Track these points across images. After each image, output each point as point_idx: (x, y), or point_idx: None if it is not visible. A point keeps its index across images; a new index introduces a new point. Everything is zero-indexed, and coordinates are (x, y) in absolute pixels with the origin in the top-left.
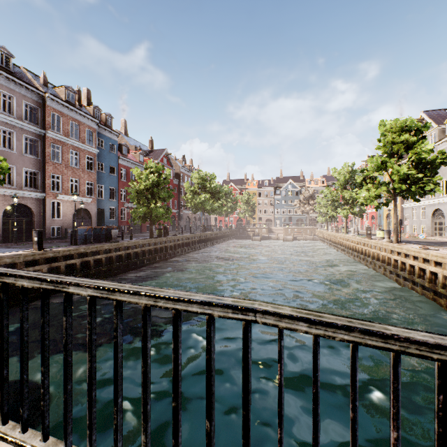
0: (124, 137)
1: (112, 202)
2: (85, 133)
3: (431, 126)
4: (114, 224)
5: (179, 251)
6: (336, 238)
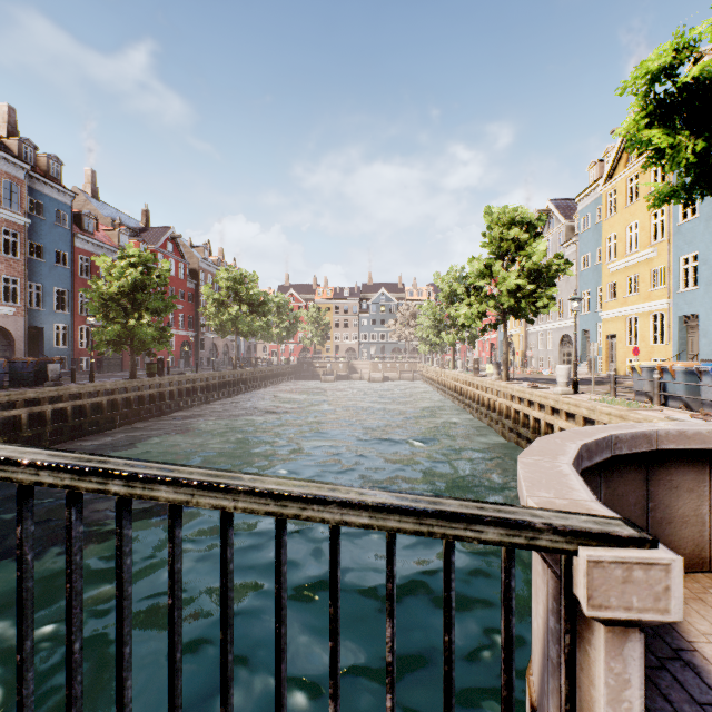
0: (91, 202)
1: (62, 315)
2: (0, 187)
3: (560, 220)
4: (66, 355)
5: (188, 400)
6: (441, 376)
